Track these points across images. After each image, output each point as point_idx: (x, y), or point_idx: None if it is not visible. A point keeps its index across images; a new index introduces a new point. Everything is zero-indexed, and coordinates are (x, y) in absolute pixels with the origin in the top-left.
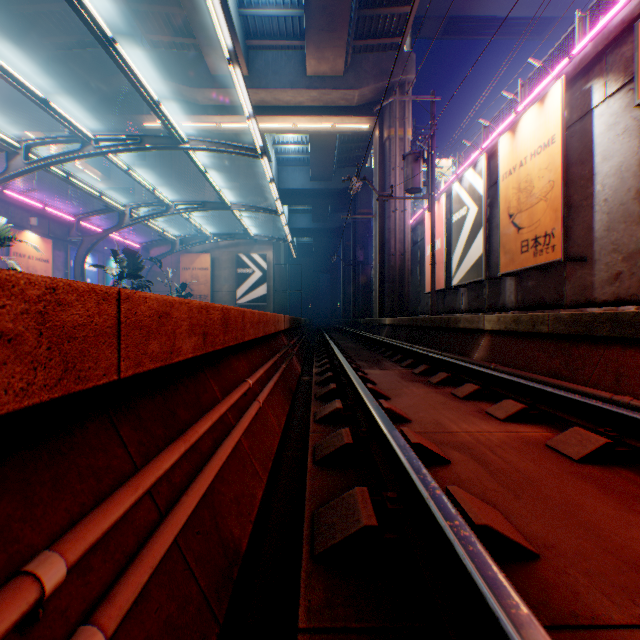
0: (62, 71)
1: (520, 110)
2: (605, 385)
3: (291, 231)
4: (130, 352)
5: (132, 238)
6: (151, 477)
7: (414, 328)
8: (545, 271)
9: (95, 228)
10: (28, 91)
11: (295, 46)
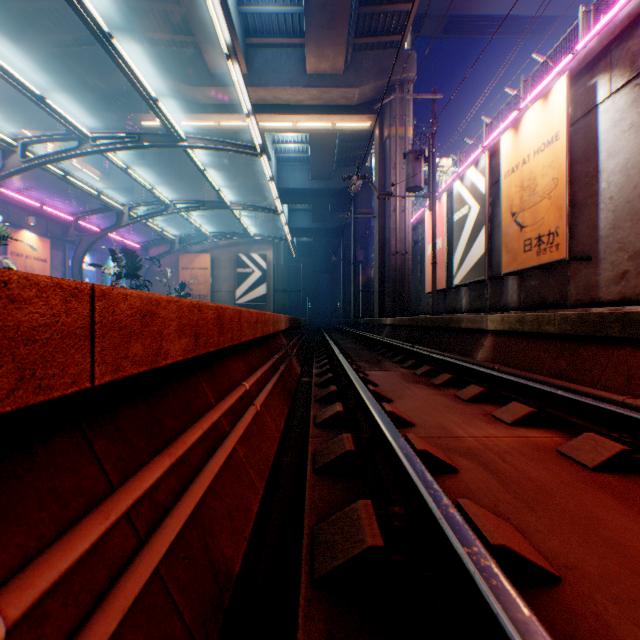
0: (60, 69)
1: (522, 107)
2: (615, 387)
3: (291, 231)
4: (106, 356)
5: (131, 238)
6: (127, 500)
7: (415, 328)
8: (548, 270)
9: (93, 227)
10: (24, 88)
11: (295, 44)
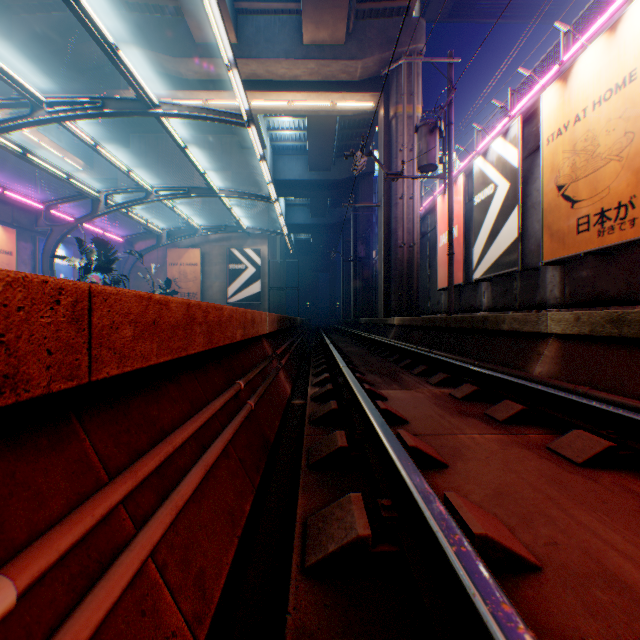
0: (26, 37)
1: (565, 60)
2: None
3: (288, 227)
4: None
5: (114, 231)
6: None
7: (431, 329)
8: (609, 256)
9: (68, 218)
10: None
11: (290, 9)
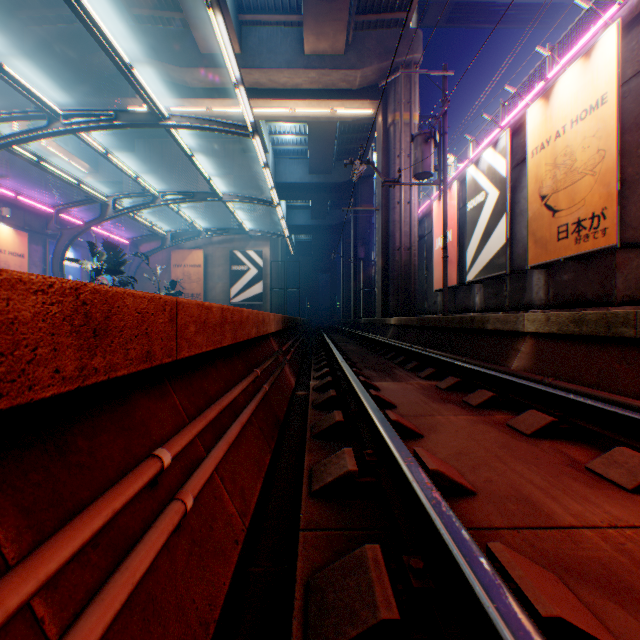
0: (38, 48)
1: (550, 77)
2: None
3: (289, 228)
4: None
5: (120, 233)
6: None
7: (425, 329)
8: (586, 262)
9: (77, 221)
10: None
11: (292, 21)
